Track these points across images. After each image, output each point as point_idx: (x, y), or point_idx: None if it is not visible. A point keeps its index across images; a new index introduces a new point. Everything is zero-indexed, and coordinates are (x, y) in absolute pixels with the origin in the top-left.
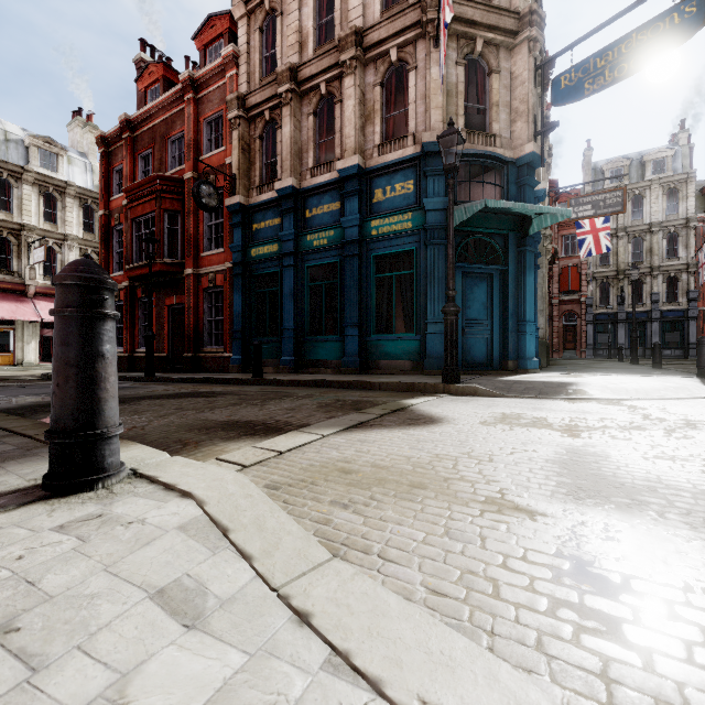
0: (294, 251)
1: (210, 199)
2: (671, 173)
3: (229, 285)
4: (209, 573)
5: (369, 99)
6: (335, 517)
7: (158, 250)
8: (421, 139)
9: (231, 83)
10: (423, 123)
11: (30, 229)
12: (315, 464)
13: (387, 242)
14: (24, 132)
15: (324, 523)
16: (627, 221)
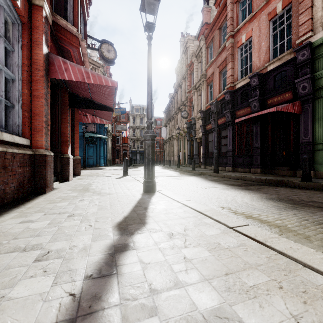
0: None
1: None
2: None
3: None
4: None
5: None
6: None
7: None
8: None
9: None
10: None
11: None
12: None
13: None
14: None
15: None
16: (139, 124)
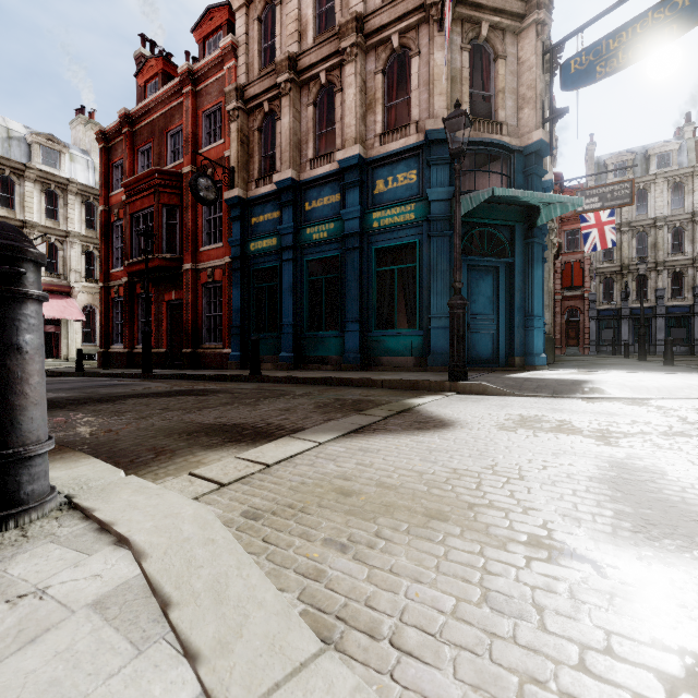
0: (293, 245)
1: (208, 192)
2: (676, 167)
3: (228, 280)
4: (121, 697)
5: (370, 87)
6: (329, 566)
7: (156, 245)
8: (424, 127)
9: (230, 74)
10: (426, 111)
11: (32, 226)
12: (308, 481)
13: (389, 235)
14: (27, 130)
15: (314, 578)
16: (631, 216)
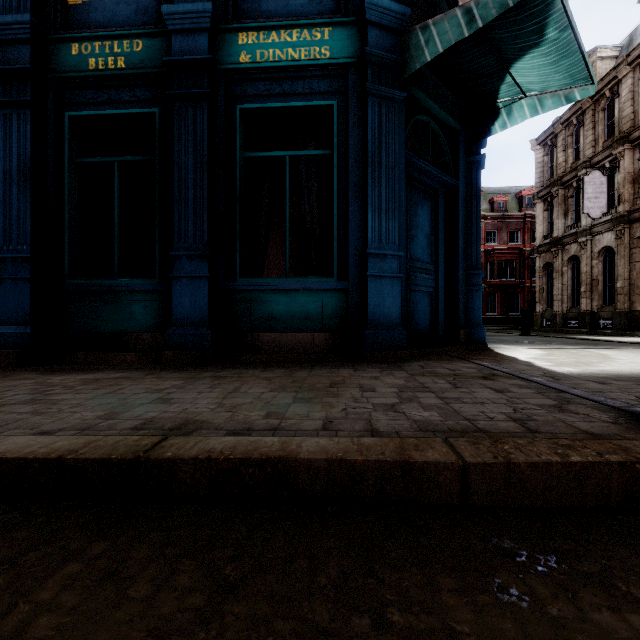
0: (32, 69)
1: None
2: None
3: None
4: None
5: None
6: None
7: None
8: None
9: None
10: None
11: None
12: None
13: (273, 84)
14: None
15: None
16: None
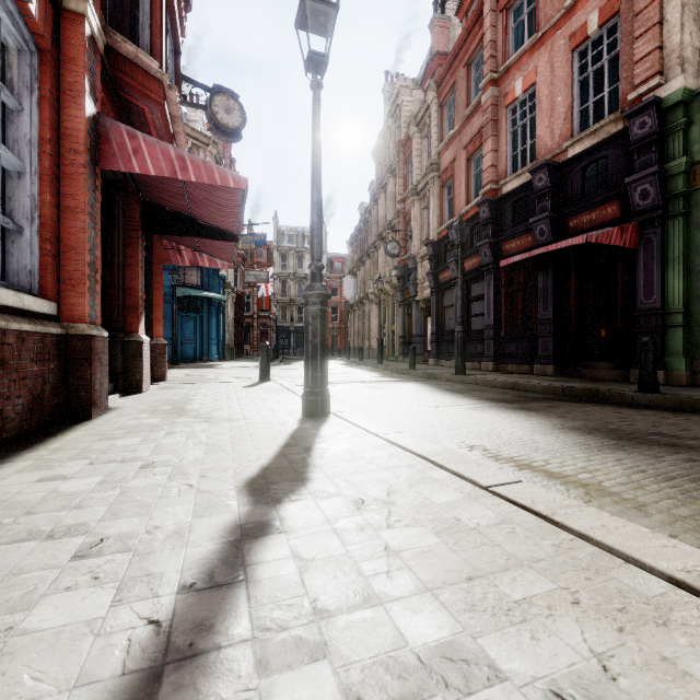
0: None
1: None
2: None
3: None
4: None
5: None
6: None
7: None
8: None
9: None
10: None
11: None
12: None
13: None
14: None
15: None
16: (295, 270)
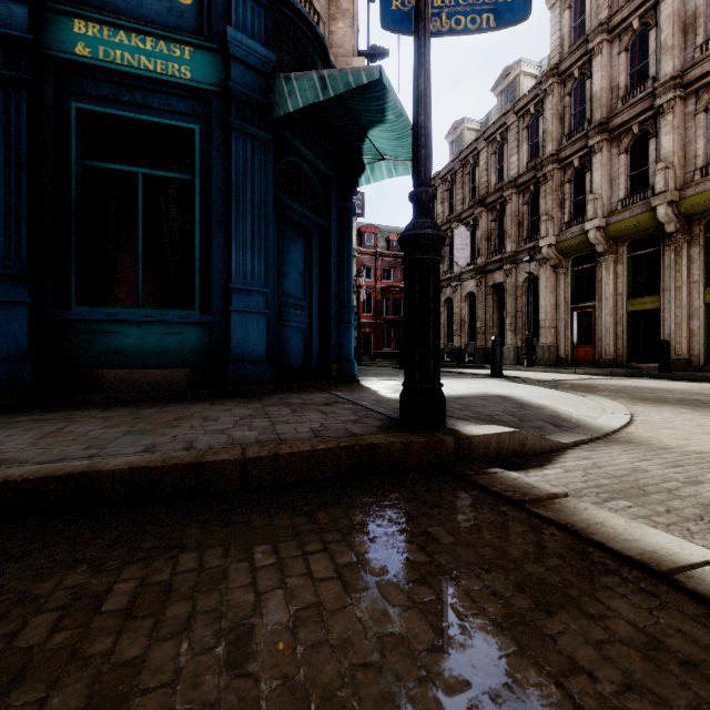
0: None
1: None
2: None
3: None
4: None
5: None
6: None
7: None
8: None
9: None
10: None
11: None
12: None
13: (122, 90)
14: None
15: None
16: None
